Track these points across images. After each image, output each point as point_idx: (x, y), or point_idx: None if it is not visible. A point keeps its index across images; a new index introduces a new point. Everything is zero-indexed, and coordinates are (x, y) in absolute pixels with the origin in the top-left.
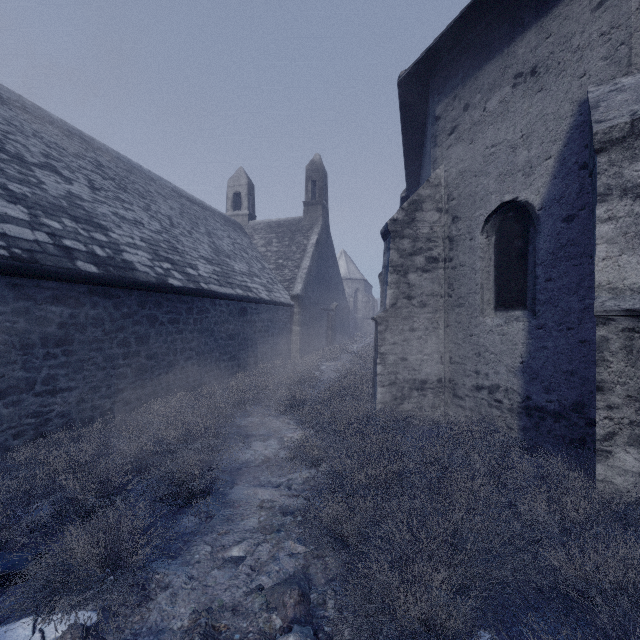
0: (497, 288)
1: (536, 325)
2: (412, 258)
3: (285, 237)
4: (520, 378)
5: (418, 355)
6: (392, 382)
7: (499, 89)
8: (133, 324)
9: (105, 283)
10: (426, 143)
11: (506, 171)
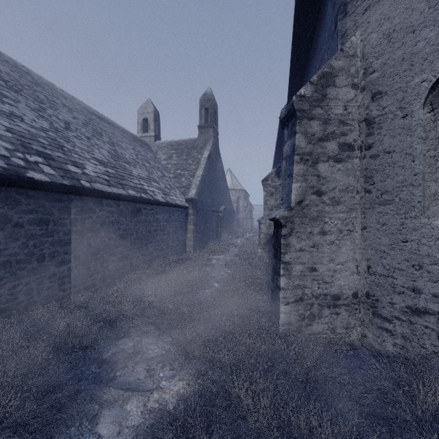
0: None
1: None
2: (323, 144)
3: (183, 153)
4: None
5: (330, 264)
6: (298, 298)
7: None
8: None
9: None
10: (320, 37)
11: None
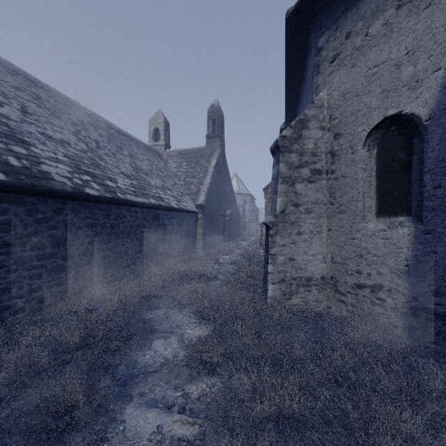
0: (379, 196)
1: (423, 230)
2: (299, 170)
3: (192, 161)
4: (405, 280)
5: (304, 256)
6: (281, 280)
7: (382, 13)
8: (48, 228)
9: (14, 190)
10: (306, 78)
11: (390, 87)
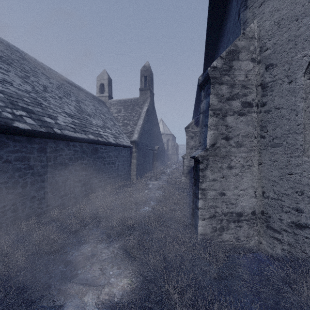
0: None
1: None
2: (230, 102)
3: (129, 108)
4: None
5: (235, 190)
6: (212, 215)
7: None
8: None
9: None
10: (227, 25)
11: None
